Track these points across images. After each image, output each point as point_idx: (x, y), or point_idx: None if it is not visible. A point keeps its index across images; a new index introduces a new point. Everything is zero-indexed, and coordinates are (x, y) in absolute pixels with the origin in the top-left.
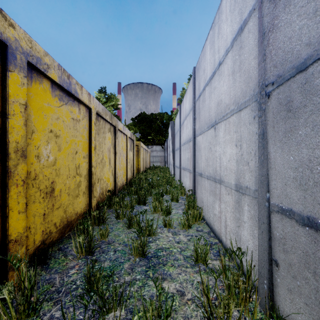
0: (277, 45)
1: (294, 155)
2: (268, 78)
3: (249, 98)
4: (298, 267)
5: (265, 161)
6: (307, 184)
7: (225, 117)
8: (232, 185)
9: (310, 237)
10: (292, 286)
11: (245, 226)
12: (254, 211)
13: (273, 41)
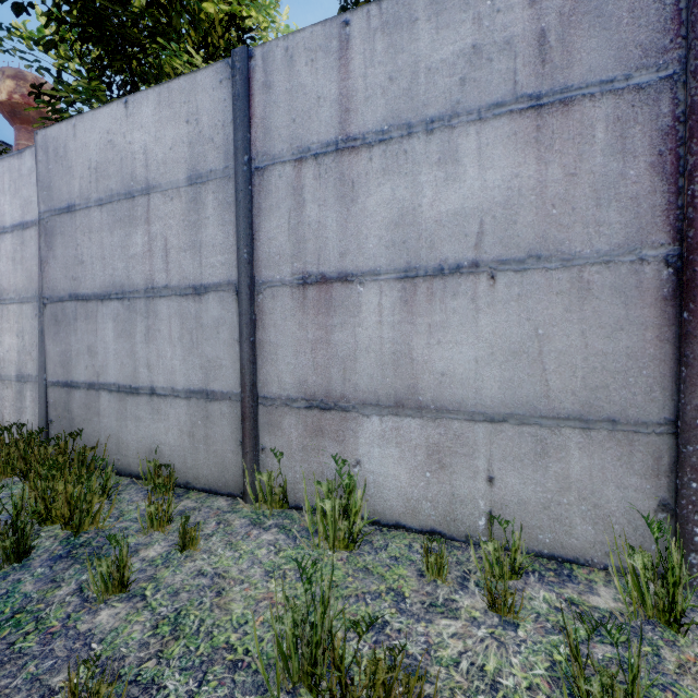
0: (50, 276)
1: (60, 348)
2: (45, 294)
3: (32, 296)
4: (62, 413)
5: (44, 351)
6: (65, 364)
7: (2, 302)
8: (13, 377)
9: (67, 392)
10: (60, 428)
11: (28, 411)
12: (36, 394)
13: (48, 272)
